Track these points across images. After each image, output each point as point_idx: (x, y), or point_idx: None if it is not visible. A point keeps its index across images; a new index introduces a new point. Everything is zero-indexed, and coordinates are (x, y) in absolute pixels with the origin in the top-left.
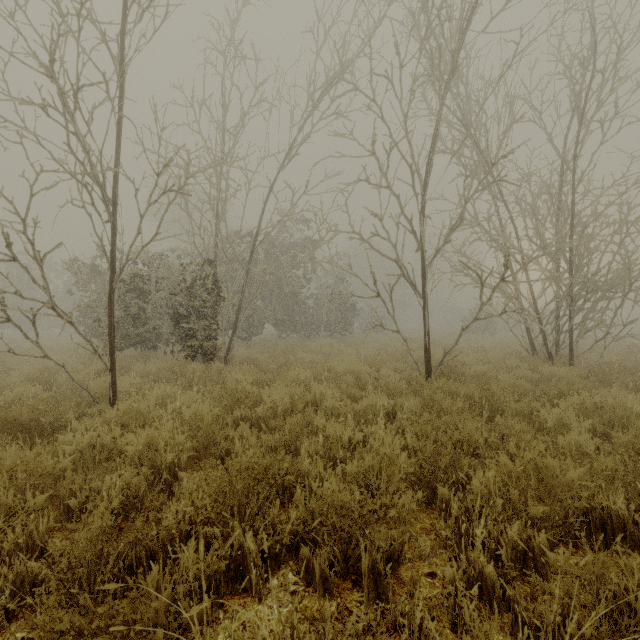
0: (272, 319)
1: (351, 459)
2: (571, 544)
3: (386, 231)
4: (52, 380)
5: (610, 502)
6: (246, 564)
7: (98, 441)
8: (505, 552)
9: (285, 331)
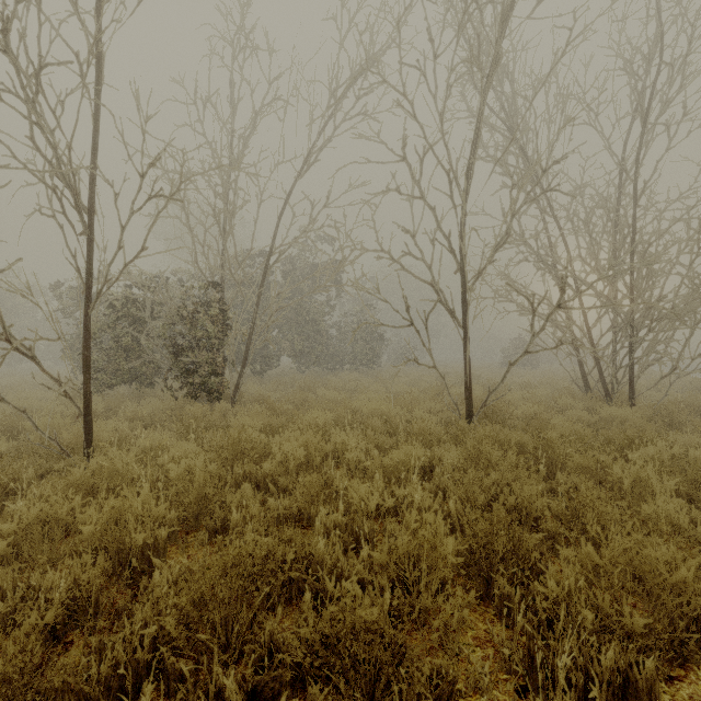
0: (290, 350)
1: (379, 531)
2: None
3: (420, 249)
4: (20, 426)
5: None
6: None
7: (50, 514)
8: (598, 691)
9: (305, 364)
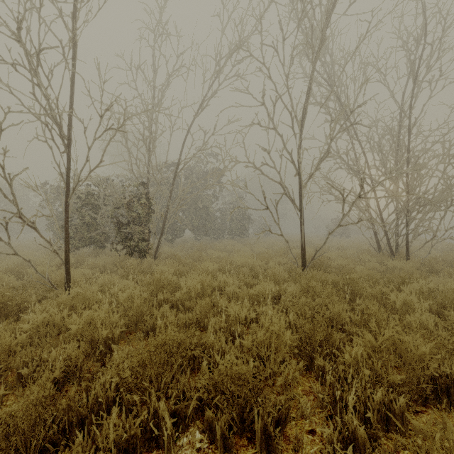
0: (190, 226)
1: (247, 332)
2: (432, 414)
3: (273, 161)
4: (24, 271)
5: (453, 370)
6: (160, 426)
7: (50, 320)
8: (372, 414)
9: (199, 235)
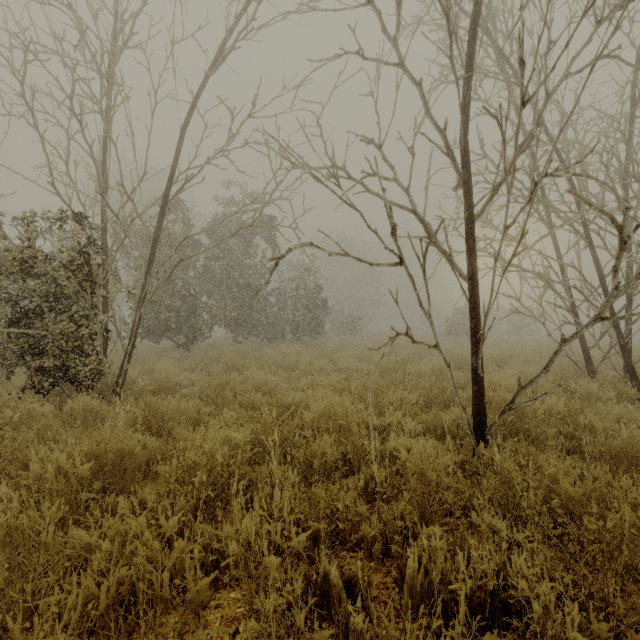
0: (222, 319)
1: None
2: None
3: (390, 164)
4: None
5: None
6: None
7: None
8: None
9: (241, 334)
